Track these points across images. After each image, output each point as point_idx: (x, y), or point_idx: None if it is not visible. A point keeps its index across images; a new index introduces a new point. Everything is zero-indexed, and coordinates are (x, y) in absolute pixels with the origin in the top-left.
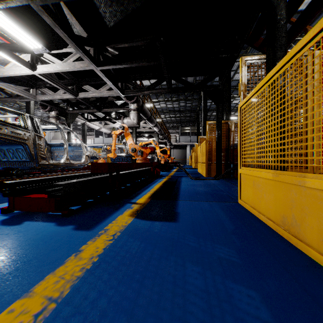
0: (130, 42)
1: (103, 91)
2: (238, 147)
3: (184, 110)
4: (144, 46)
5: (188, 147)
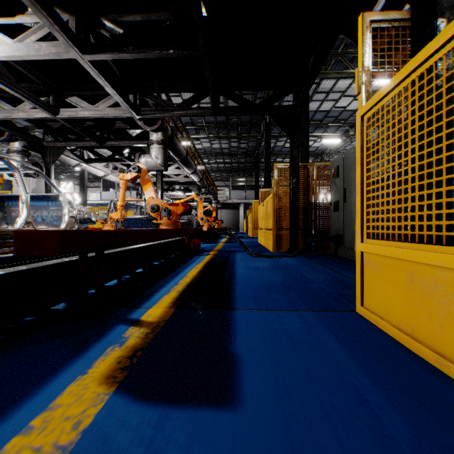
0: (146, 13)
1: (103, 107)
2: (358, 197)
3: (237, 153)
4: (171, 21)
5: (242, 206)
